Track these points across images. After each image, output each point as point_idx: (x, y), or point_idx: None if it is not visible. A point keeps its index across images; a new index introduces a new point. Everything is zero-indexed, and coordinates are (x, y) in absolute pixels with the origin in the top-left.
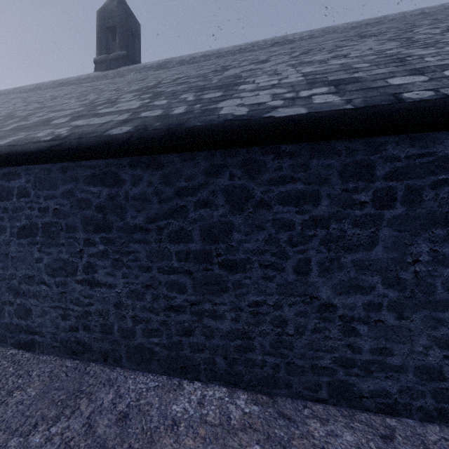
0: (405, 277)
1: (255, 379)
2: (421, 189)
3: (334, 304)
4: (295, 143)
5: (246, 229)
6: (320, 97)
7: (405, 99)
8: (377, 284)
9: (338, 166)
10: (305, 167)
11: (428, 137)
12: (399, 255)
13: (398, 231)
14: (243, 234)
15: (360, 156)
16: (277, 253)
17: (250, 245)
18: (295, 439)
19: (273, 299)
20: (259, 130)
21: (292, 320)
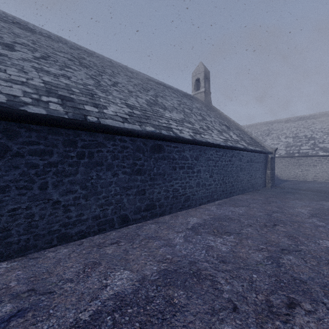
0: (88, 185)
1: (12, 252)
2: (93, 152)
3: (60, 200)
4: (40, 125)
5: (6, 168)
6: (54, 105)
7: (88, 119)
8: (78, 189)
9: (62, 140)
10: (45, 138)
11: (96, 134)
12: (86, 177)
13: (86, 168)
14: (4, 171)
15: (72, 137)
16: (28, 180)
17: (9, 177)
18: (40, 261)
19: (26, 204)
20: (17, 115)
21: (38, 213)
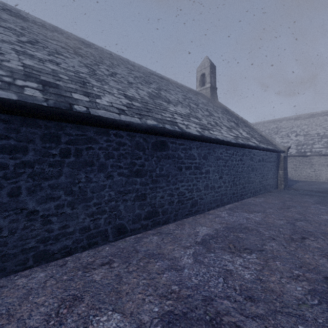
0: (75, 189)
1: None
2: (82, 150)
3: (37, 210)
4: (9, 114)
5: None
6: (30, 91)
7: (74, 109)
8: (62, 195)
9: (40, 134)
10: (17, 131)
11: (85, 128)
12: (72, 179)
13: (72, 168)
14: None
15: (53, 131)
16: None
17: None
18: (4, 293)
19: None
20: None
21: (7, 227)
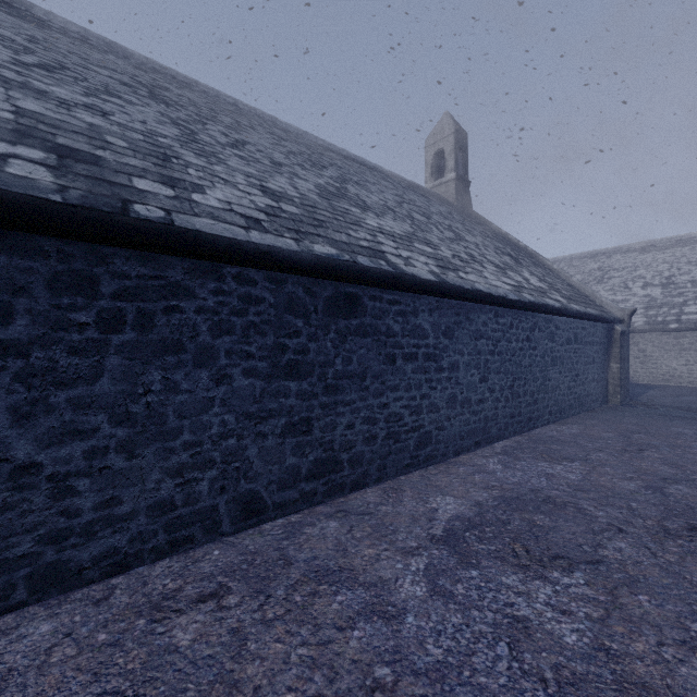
0: (136, 411)
1: None
2: (154, 313)
3: (39, 462)
4: None
5: None
6: (24, 166)
7: (132, 212)
8: (102, 424)
9: (46, 273)
10: None
11: (161, 260)
12: (130, 386)
13: (128, 359)
14: None
15: (80, 265)
16: None
17: None
18: None
19: None
20: None
21: None
